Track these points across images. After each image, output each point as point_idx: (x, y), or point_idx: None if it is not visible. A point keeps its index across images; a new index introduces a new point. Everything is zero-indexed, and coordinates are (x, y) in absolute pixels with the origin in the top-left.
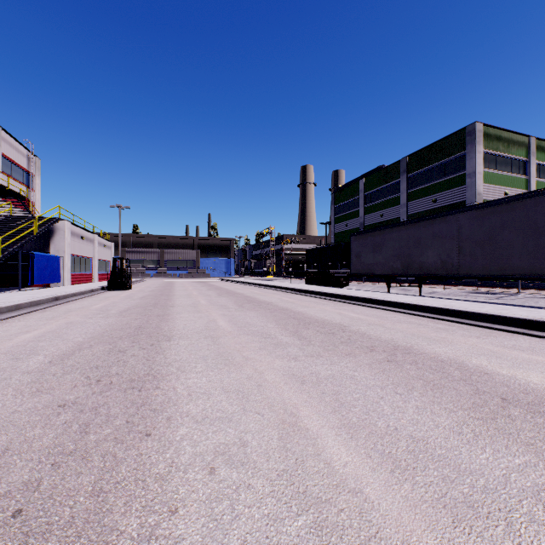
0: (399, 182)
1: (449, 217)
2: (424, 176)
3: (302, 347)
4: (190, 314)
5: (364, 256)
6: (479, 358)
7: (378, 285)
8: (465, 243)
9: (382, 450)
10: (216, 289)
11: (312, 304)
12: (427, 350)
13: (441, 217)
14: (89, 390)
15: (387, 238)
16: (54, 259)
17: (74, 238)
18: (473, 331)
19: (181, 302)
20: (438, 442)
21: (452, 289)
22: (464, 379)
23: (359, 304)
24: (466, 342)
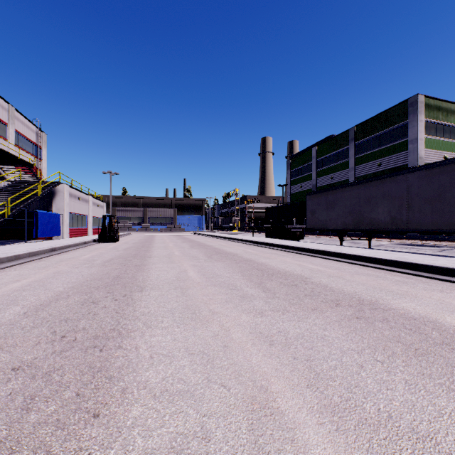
0: (348, 149)
1: (398, 177)
2: (370, 143)
3: (267, 299)
4: (164, 265)
5: (318, 213)
6: (452, 316)
7: (330, 238)
8: (414, 200)
9: (382, 453)
10: (189, 241)
11: (273, 255)
12: (393, 305)
13: (391, 177)
14: (50, 348)
15: (339, 196)
16: (55, 216)
17: (72, 198)
18: (433, 284)
19: (158, 253)
20: (451, 442)
21: (398, 242)
22: (447, 342)
23: (316, 256)
24: (431, 297)
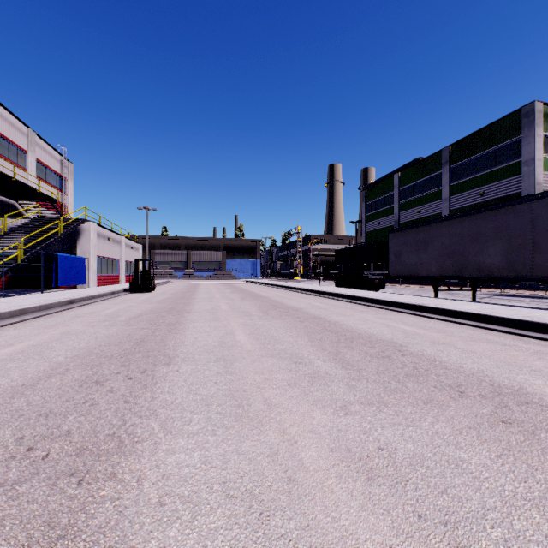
0: (440, 175)
1: (518, 206)
2: (469, 167)
3: (351, 382)
4: (205, 323)
5: (404, 256)
6: None
7: (418, 288)
8: (542, 237)
9: None
10: (240, 291)
11: (348, 311)
12: None
13: (507, 207)
14: None
15: (433, 234)
16: (80, 260)
17: (100, 239)
18: None
19: (200, 307)
20: None
21: (512, 293)
22: None
23: (407, 312)
24: None
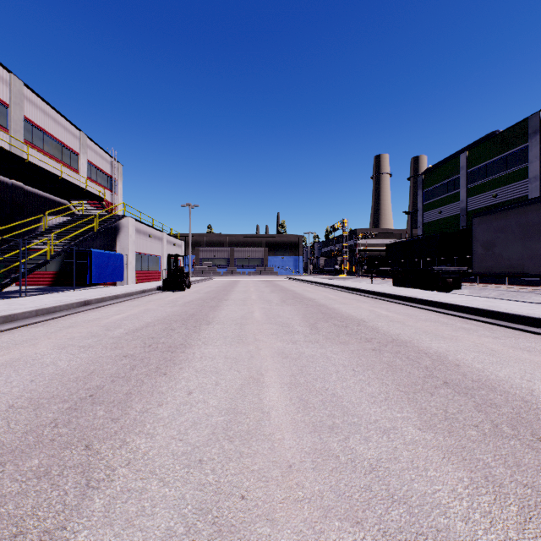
0: (525, 148)
1: None
2: None
3: None
4: (222, 348)
5: (500, 246)
6: None
7: (507, 289)
8: None
9: None
10: (281, 290)
11: (441, 328)
12: None
13: None
14: None
15: None
16: (117, 257)
17: (140, 235)
18: None
19: (227, 314)
20: None
21: None
22: None
23: None
24: None
